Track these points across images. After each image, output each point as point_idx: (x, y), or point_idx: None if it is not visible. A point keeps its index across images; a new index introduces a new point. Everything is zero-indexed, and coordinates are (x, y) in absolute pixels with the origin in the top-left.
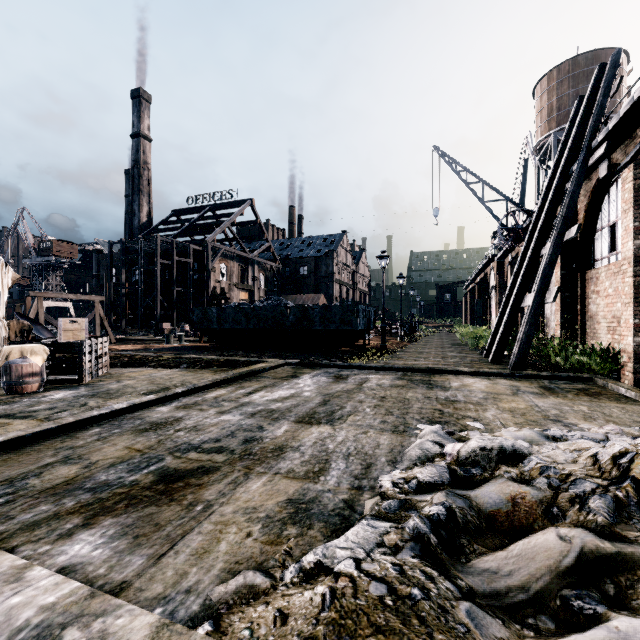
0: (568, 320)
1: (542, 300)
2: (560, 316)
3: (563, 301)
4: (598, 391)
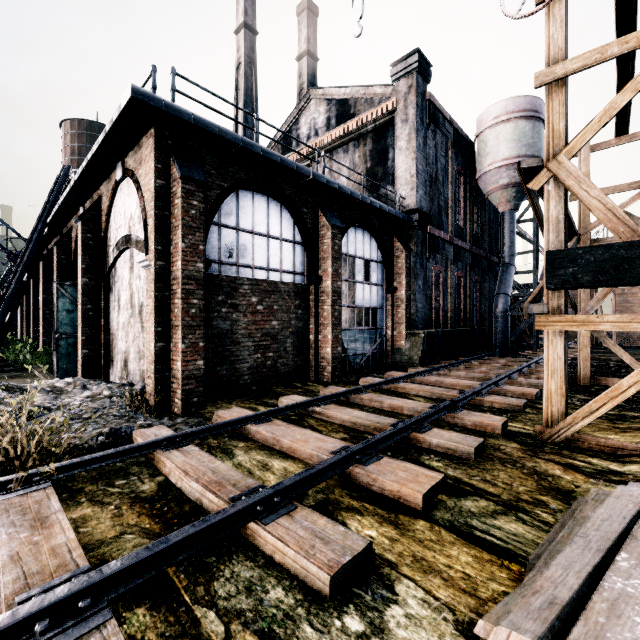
0: (48, 330)
1: (4, 320)
2: (42, 327)
3: (44, 317)
4: (23, 375)
